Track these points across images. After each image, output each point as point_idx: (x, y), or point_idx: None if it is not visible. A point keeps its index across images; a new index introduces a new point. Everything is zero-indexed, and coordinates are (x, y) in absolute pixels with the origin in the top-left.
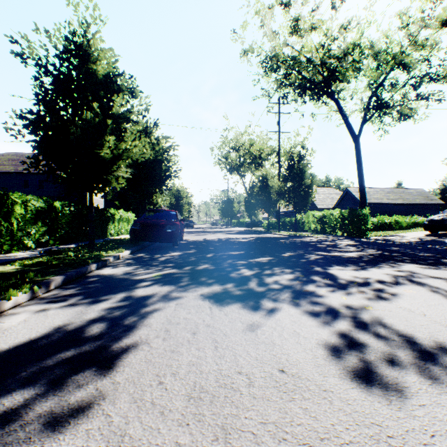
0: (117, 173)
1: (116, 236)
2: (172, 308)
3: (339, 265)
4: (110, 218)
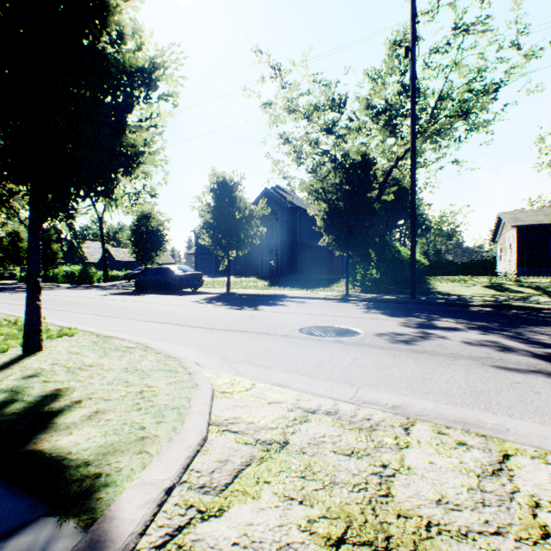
0: None
1: None
2: None
3: None
4: None
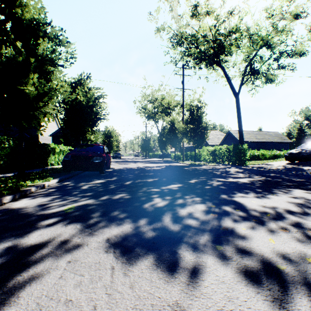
0: (44, 110)
1: (56, 165)
2: (58, 272)
3: (240, 192)
4: (50, 151)
